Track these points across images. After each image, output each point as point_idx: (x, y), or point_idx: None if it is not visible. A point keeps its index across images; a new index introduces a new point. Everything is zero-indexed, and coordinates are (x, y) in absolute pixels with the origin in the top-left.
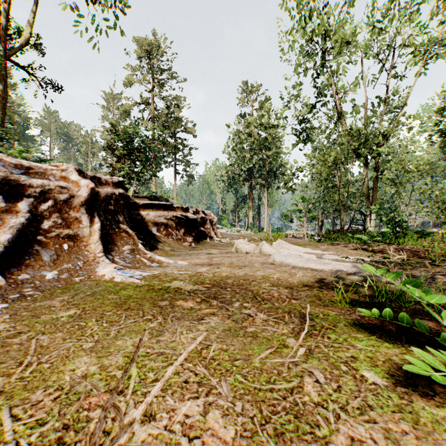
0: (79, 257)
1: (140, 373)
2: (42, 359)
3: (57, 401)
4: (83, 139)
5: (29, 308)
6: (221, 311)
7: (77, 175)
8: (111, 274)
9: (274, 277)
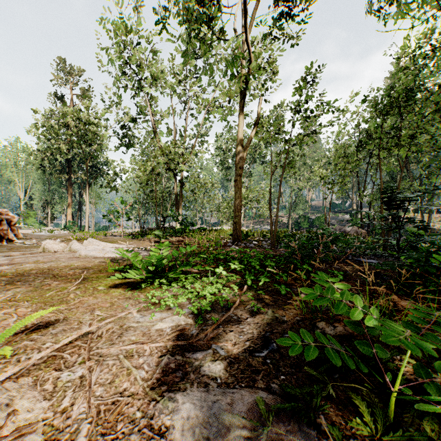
0: None
1: None
2: None
3: None
4: None
5: None
6: (25, 285)
7: None
8: None
9: (75, 265)
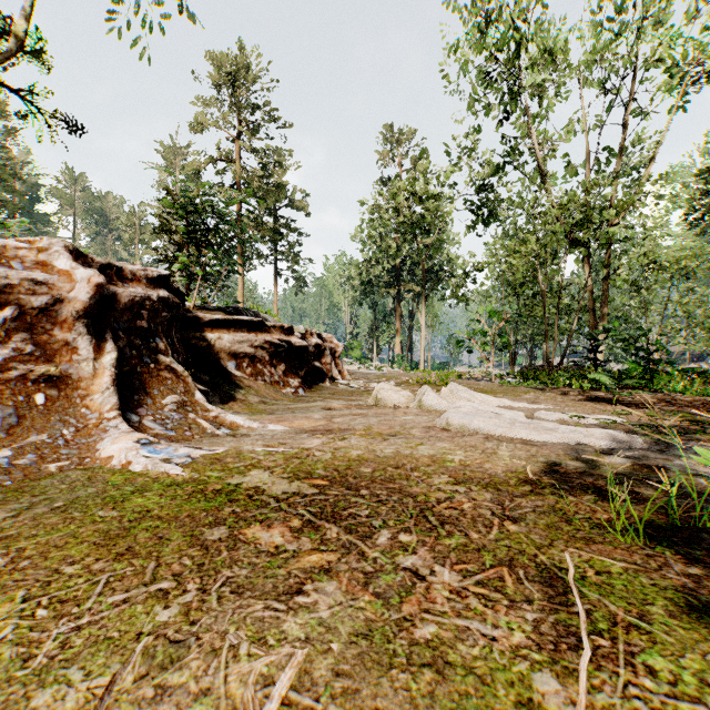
0: (67, 420)
1: None
2: None
3: None
4: (127, 220)
5: None
6: (346, 559)
7: (68, 259)
8: (124, 456)
9: (454, 460)
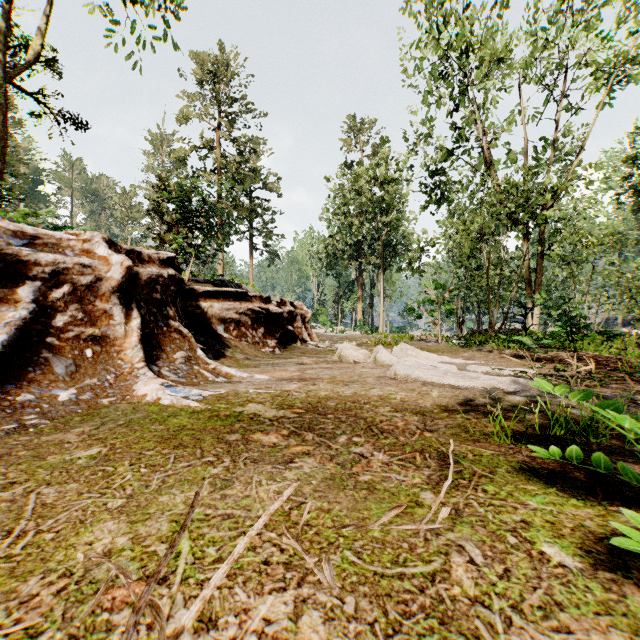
0: (108, 368)
1: (194, 548)
2: (44, 526)
3: (62, 595)
4: (119, 200)
5: (31, 445)
6: (319, 449)
7: (106, 247)
8: (155, 394)
9: (396, 398)
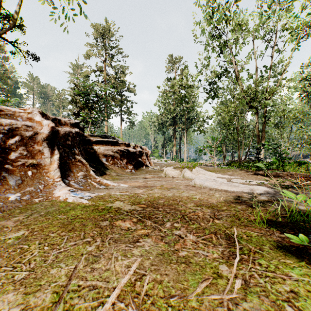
0: (40, 181)
1: None
2: None
3: None
4: (56, 96)
5: None
6: (154, 231)
7: (40, 116)
8: (64, 196)
9: (196, 198)
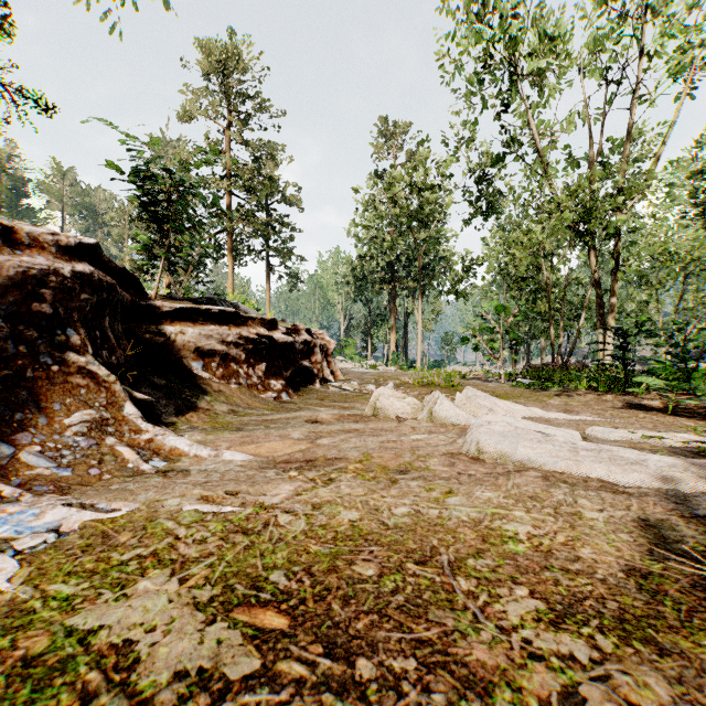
0: None
1: None
2: None
3: None
4: (116, 214)
5: None
6: None
7: None
8: None
9: (519, 537)
